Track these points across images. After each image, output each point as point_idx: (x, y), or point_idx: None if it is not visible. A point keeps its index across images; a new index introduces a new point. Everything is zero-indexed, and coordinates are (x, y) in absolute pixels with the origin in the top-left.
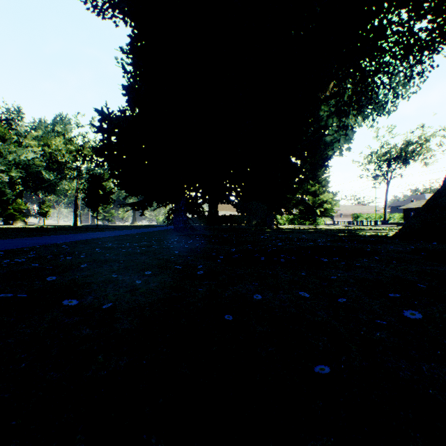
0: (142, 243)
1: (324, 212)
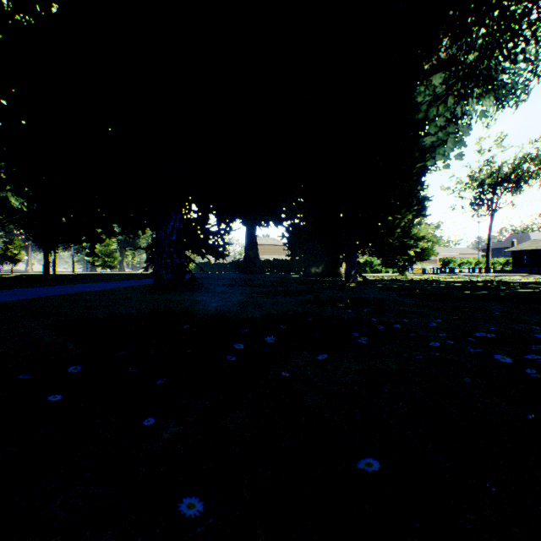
0: None
1: (420, 255)
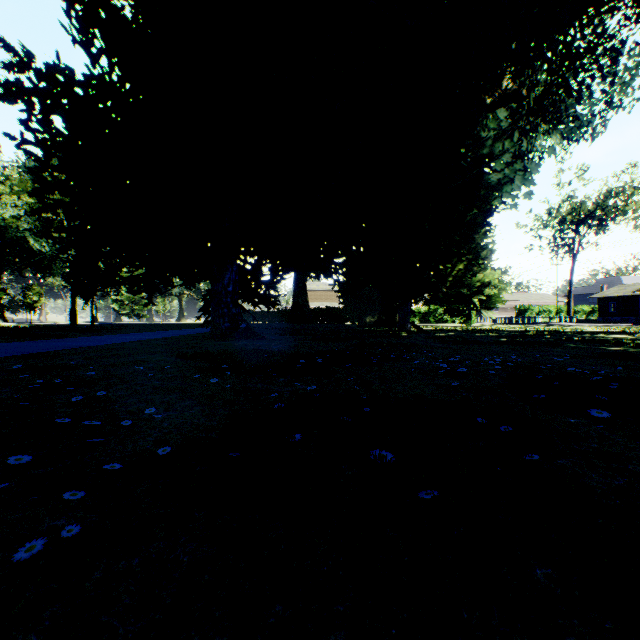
0: None
1: (486, 302)
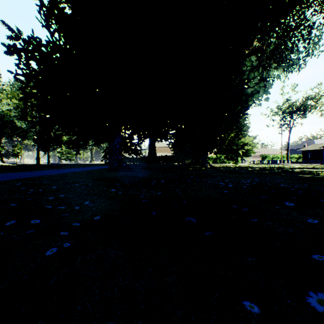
0: None
1: (245, 153)
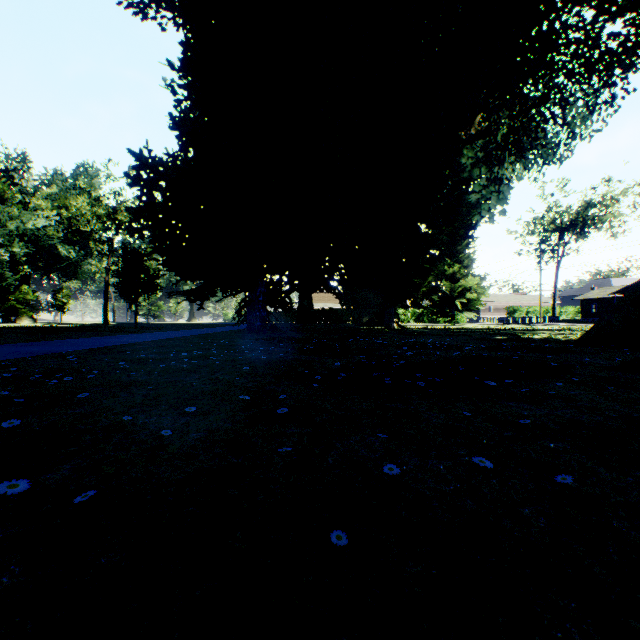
0: (196, 352)
1: (467, 305)
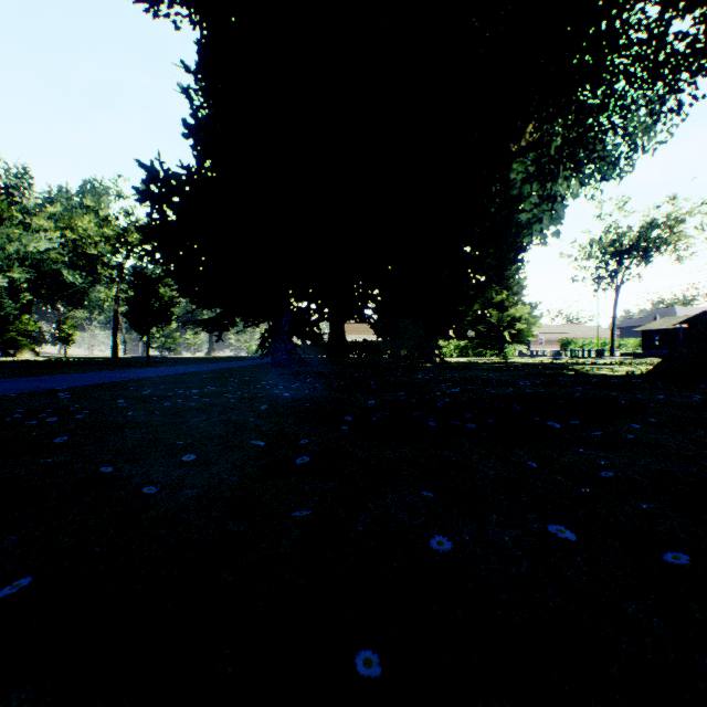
0: (209, 388)
1: (516, 336)
